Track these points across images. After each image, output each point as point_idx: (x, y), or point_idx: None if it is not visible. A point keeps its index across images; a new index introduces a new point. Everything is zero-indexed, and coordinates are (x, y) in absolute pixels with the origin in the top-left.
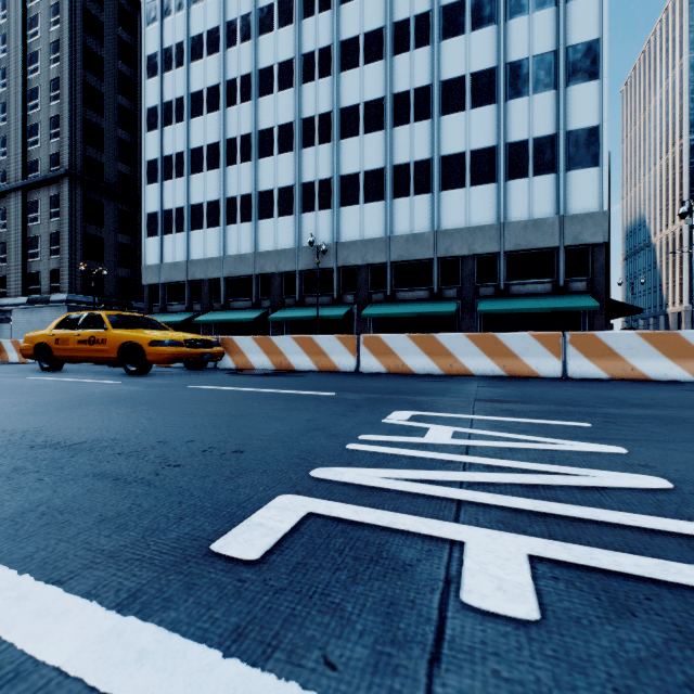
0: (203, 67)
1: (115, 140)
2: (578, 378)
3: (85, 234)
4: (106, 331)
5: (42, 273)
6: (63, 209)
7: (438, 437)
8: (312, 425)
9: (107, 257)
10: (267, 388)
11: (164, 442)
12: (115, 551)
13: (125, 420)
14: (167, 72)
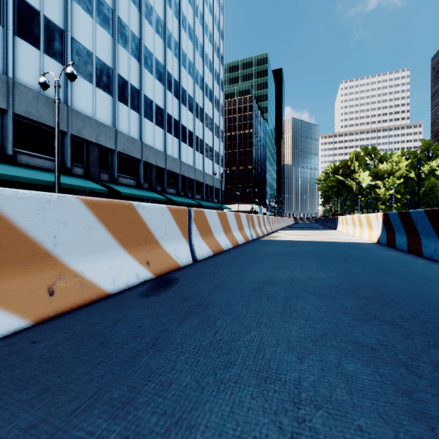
0: None
1: None
2: None
3: None
4: None
5: None
6: None
7: None
8: None
9: None
10: None
11: None
12: None
13: None
14: None
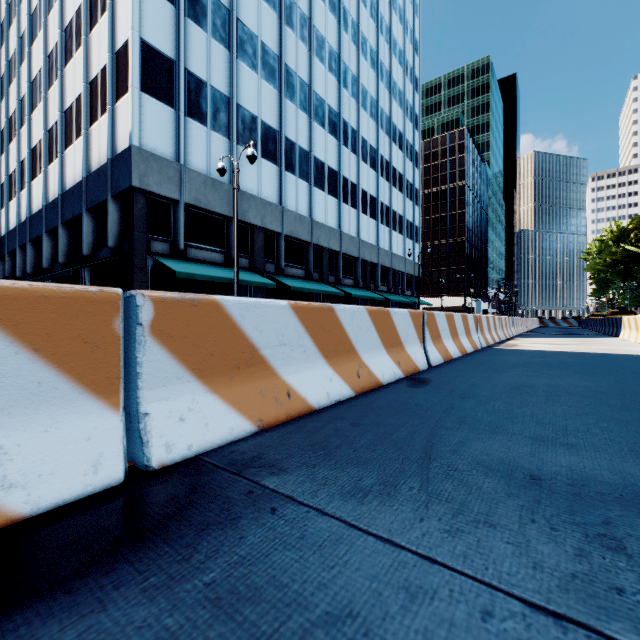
0: None
1: None
2: None
3: None
4: None
5: None
6: None
7: None
8: None
9: None
10: None
11: None
12: None
13: None
14: None
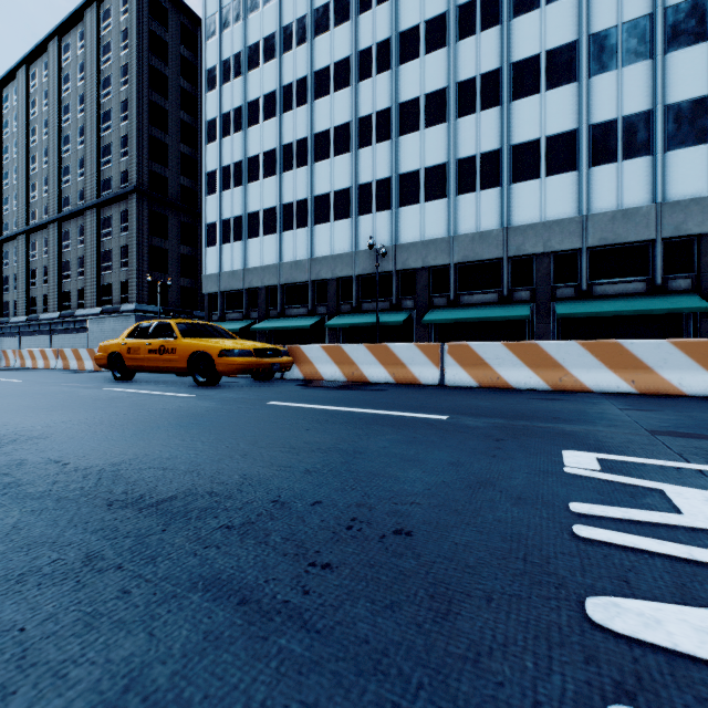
0: (259, 75)
1: (177, 155)
2: None
3: (151, 247)
4: (176, 340)
5: (114, 285)
6: (132, 224)
7: None
8: (468, 475)
9: (171, 268)
10: (356, 407)
11: (281, 504)
12: None
13: (214, 455)
14: (225, 83)
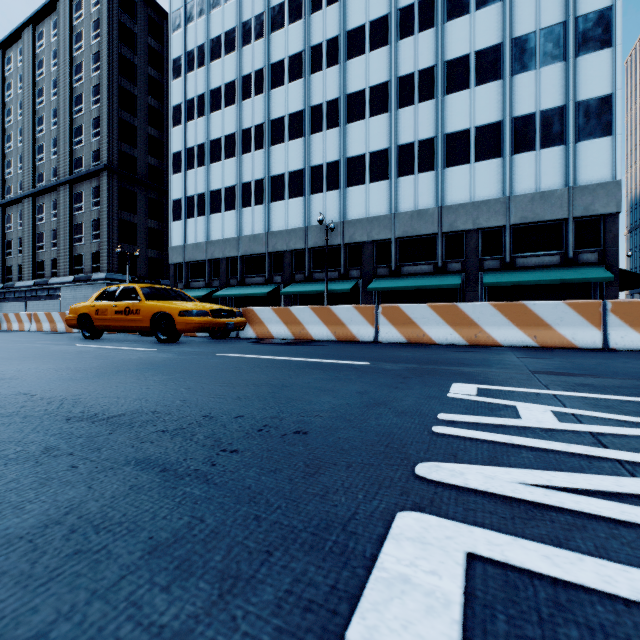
0: (221, 66)
1: (145, 136)
2: (622, 350)
3: (120, 220)
4: (140, 302)
5: (86, 255)
6: (102, 199)
7: (540, 419)
8: (369, 399)
9: (139, 240)
10: (295, 357)
11: (210, 417)
12: (181, 632)
13: (163, 388)
14: (190, 72)
